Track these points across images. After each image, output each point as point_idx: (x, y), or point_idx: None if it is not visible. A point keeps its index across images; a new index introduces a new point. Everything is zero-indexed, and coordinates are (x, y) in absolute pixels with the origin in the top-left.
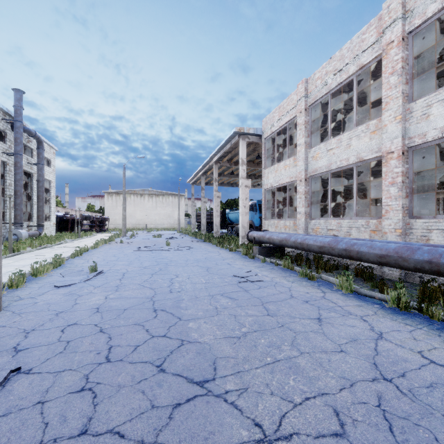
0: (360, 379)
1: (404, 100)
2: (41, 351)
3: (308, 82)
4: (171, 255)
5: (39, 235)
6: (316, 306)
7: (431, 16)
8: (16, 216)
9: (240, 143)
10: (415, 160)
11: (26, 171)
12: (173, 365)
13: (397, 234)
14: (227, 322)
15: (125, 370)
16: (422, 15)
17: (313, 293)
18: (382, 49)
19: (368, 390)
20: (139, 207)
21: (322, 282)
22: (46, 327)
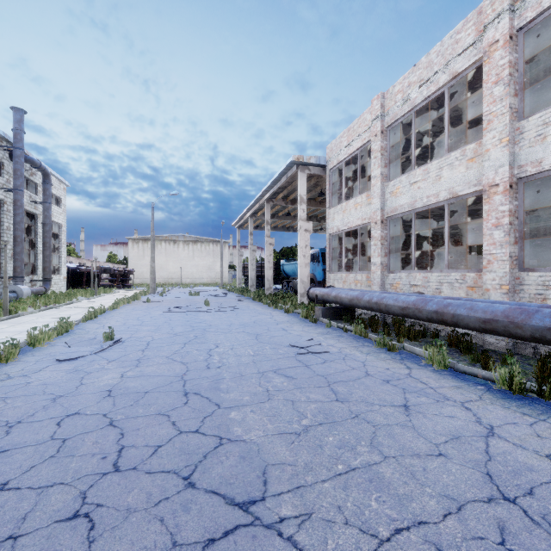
0: (471, 499)
1: (512, 117)
2: (25, 454)
3: (385, 97)
4: (210, 318)
5: (45, 292)
6: (400, 387)
7: (548, 7)
8: (16, 268)
9: (298, 175)
10: (527, 195)
11: (28, 212)
12: (206, 477)
13: (504, 291)
14: (282, 410)
15: (138, 485)
16: (536, 6)
17: (396, 370)
18: (483, 52)
19: (484, 516)
20: (172, 256)
21: (406, 353)
22: (37, 418)
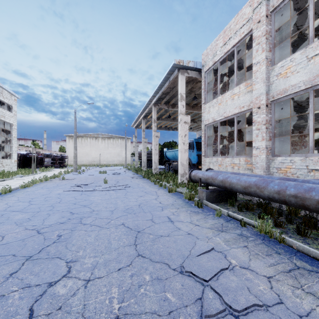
0: None
1: None
2: None
3: None
4: (99, 199)
5: None
6: None
7: None
8: None
9: (179, 78)
10: None
11: None
12: None
13: None
14: None
15: None
16: None
17: None
18: None
19: None
20: (94, 147)
21: None
22: None
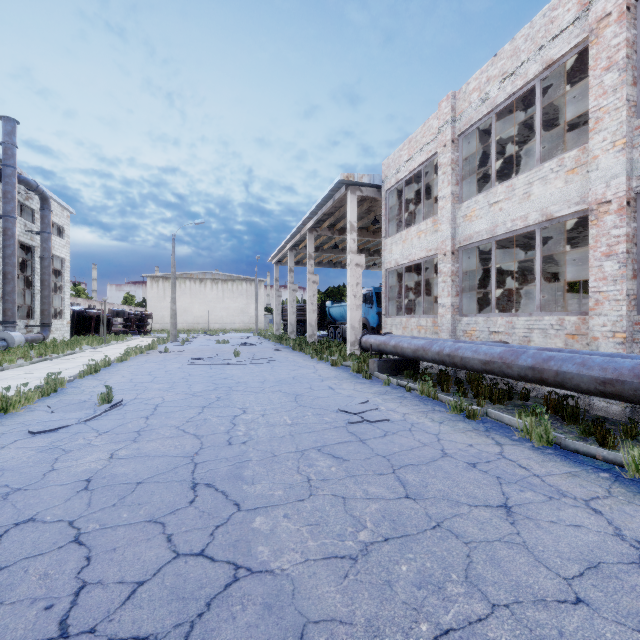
0: None
1: (629, 112)
2: None
3: (457, 98)
4: (239, 373)
5: (43, 340)
6: (492, 475)
7: None
8: (6, 312)
9: (348, 198)
10: None
11: (23, 243)
12: None
13: (618, 340)
14: (329, 515)
15: None
16: None
17: (482, 447)
18: (589, 29)
19: None
20: (198, 298)
21: (491, 422)
22: None
